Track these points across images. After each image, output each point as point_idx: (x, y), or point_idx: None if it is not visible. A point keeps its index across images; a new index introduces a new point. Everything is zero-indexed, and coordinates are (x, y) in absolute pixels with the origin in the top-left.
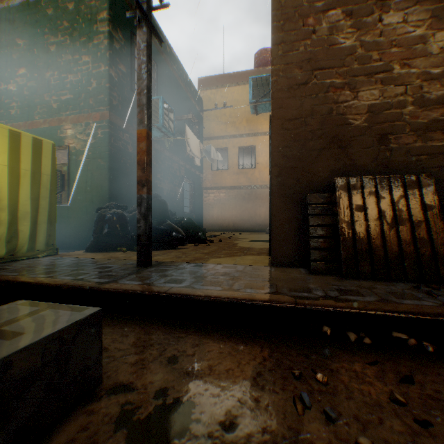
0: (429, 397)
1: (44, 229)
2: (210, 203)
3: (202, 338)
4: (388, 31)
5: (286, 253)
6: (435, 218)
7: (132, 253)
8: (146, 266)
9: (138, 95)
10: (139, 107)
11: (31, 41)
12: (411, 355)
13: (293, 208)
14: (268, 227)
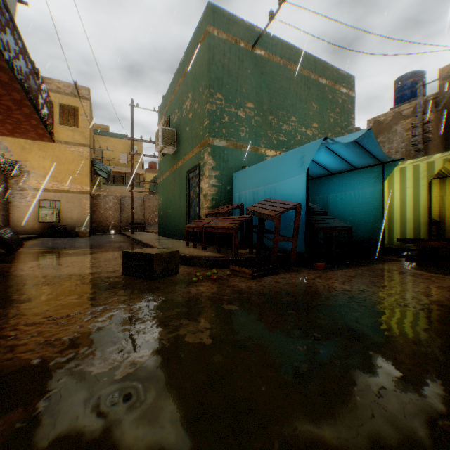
0: None
1: None
2: None
3: None
4: None
5: None
6: None
7: None
8: None
9: None
10: None
11: (320, 108)
12: None
13: None
14: None
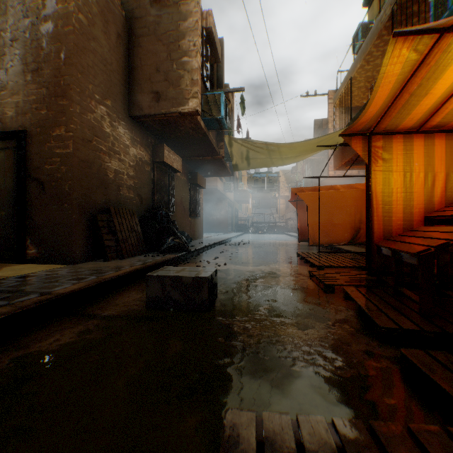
0: None
1: None
2: None
3: (143, 285)
4: (120, 135)
5: (82, 253)
6: (139, 228)
7: None
8: None
9: None
10: None
11: None
12: None
13: (86, 222)
14: None
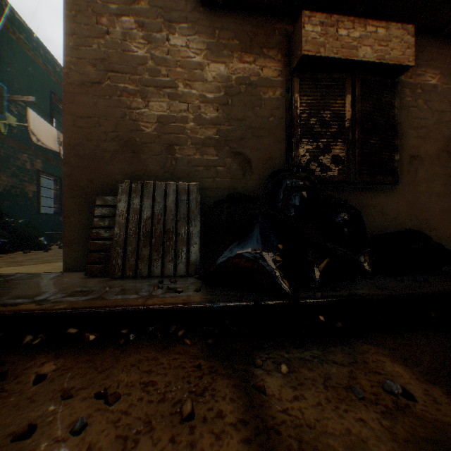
0: None
1: None
2: None
3: None
4: (174, 51)
5: (79, 257)
6: (195, 221)
7: None
8: None
9: None
10: None
11: None
12: (65, 349)
13: (87, 210)
14: None
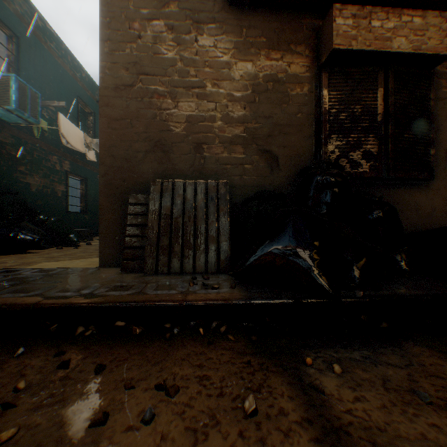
0: (65, 378)
1: None
2: None
3: None
4: (203, 52)
5: (113, 253)
6: (225, 218)
7: None
8: None
9: None
10: None
11: None
12: (115, 341)
13: (120, 208)
14: None
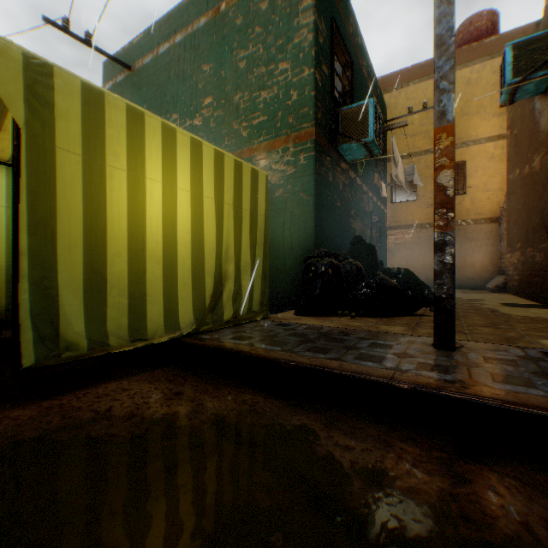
0: None
1: (257, 285)
2: (389, 249)
3: None
4: None
5: None
6: None
7: (364, 320)
8: (453, 349)
9: (437, 72)
10: (438, 91)
11: (216, 64)
12: None
13: None
14: (495, 283)
